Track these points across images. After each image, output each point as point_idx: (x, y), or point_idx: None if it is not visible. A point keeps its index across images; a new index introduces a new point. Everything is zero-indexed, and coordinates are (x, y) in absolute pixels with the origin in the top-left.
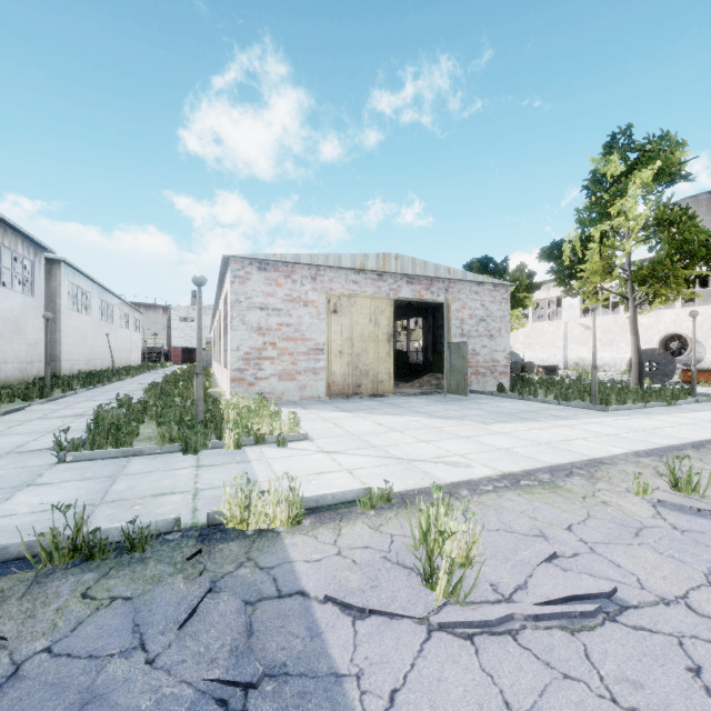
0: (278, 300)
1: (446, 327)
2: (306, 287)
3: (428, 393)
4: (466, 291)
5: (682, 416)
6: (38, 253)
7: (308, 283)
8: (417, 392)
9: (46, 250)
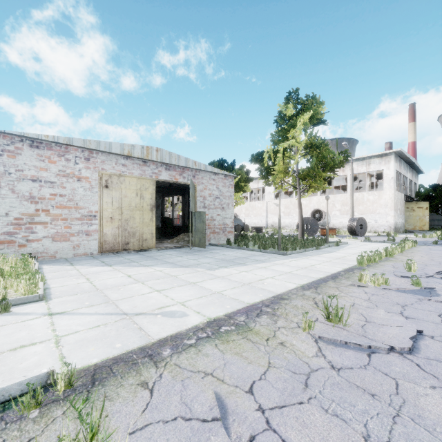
0: (51, 174)
1: (192, 201)
2: (79, 165)
3: (181, 247)
4: (207, 178)
5: (324, 256)
6: None
7: (81, 163)
8: (173, 246)
9: None
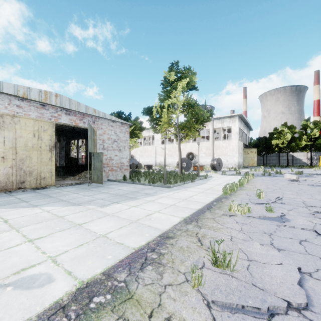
0: None
1: (90, 143)
2: None
3: (81, 183)
4: (105, 124)
5: (198, 187)
6: None
7: None
8: (73, 183)
9: None
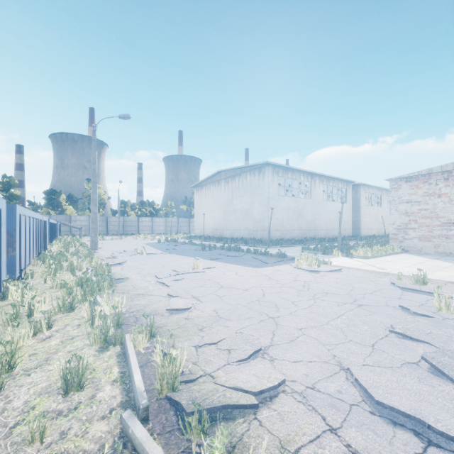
0: (418, 196)
1: None
2: (439, 185)
3: None
4: None
5: None
6: (348, 184)
7: (441, 183)
8: None
9: (352, 182)
